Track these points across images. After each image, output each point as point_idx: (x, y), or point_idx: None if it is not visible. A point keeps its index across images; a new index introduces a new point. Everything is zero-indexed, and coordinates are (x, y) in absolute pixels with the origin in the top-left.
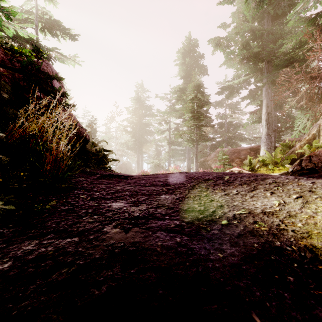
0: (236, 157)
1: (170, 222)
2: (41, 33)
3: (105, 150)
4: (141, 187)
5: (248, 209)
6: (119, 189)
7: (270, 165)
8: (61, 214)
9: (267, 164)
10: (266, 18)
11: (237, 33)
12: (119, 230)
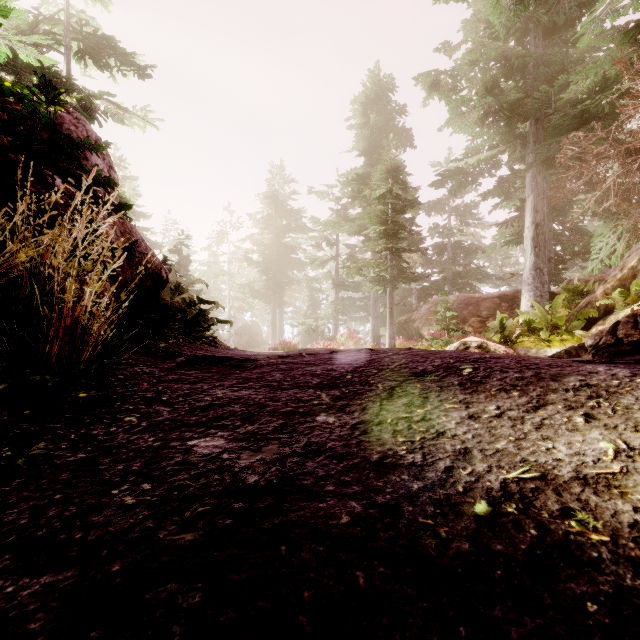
0: (471, 314)
1: (337, 504)
2: (77, 63)
3: (204, 300)
4: (271, 393)
5: (537, 465)
6: (221, 398)
7: (543, 331)
8: (58, 477)
9: (538, 330)
10: (533, 32)
11: (473, 62)
12: (199, 538)
